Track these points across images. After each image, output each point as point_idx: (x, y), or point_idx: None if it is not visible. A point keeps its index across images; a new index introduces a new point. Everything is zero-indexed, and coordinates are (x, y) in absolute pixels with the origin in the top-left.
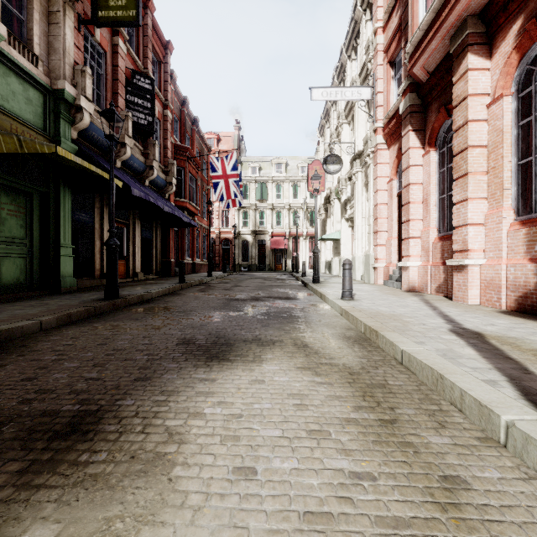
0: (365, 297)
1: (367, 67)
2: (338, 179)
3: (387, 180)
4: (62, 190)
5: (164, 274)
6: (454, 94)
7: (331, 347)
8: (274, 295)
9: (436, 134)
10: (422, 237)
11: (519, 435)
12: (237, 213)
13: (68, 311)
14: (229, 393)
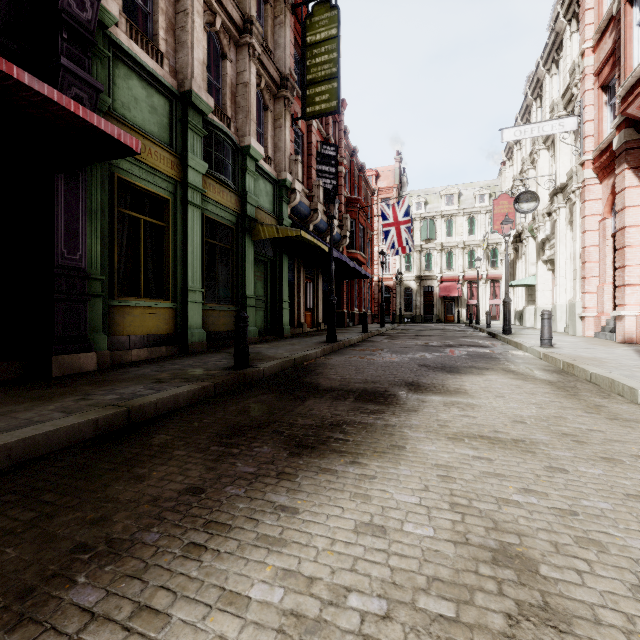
0: (566, 346)
1: (572, 92)
2: (533, 215)
3: (598, 219)
4: (283, 258)
5: (338, 325)
6: None
7: (533, 373)
8: (465, 344)
9: None
10: None
11: None
12: (399, 257)
13: (322, 347)
14: (474, 382)
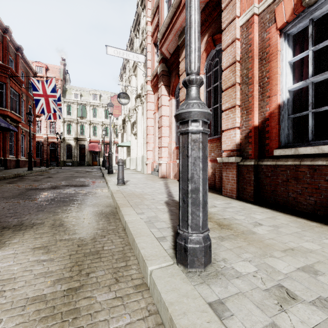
0: (133, 182)
1: (143, 43)
2: (129, 108)
3: (153, 112)
4: None
5: None
6: (180, 68)
7: (81, 223)
8: (73, 184)
9: (175, 89)
10: (168, 147)
11: (152, 282)
12: (63, 124)
13: None
14: None
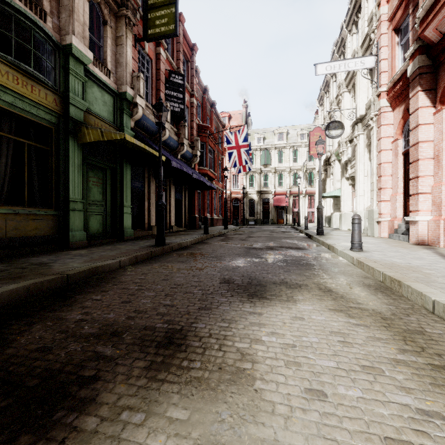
0: (373, 249)
1: (370, 38)
2: (339, 142)
3: (391, 140)
4: (125, 166)
5: (191, 227)
6: None
7: (354, 293)
8: (285, 245)
9: None
10: (433, 193)
11: None
12: (245, 177)
13: (135, 254)
14: (277, 326)
